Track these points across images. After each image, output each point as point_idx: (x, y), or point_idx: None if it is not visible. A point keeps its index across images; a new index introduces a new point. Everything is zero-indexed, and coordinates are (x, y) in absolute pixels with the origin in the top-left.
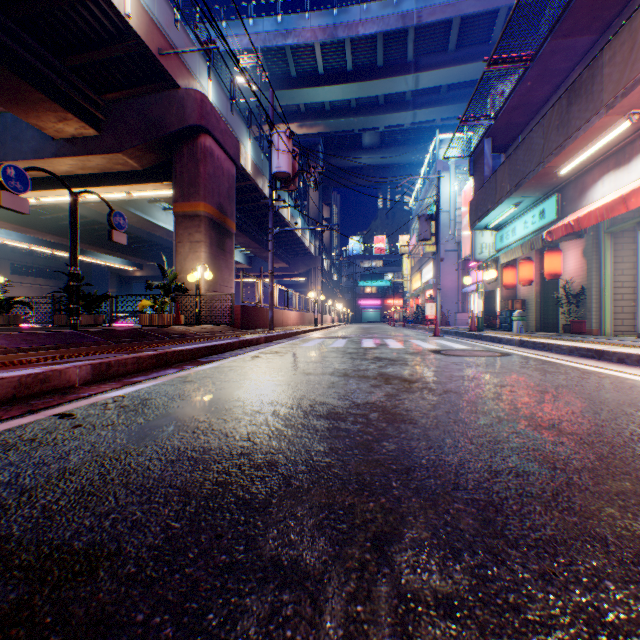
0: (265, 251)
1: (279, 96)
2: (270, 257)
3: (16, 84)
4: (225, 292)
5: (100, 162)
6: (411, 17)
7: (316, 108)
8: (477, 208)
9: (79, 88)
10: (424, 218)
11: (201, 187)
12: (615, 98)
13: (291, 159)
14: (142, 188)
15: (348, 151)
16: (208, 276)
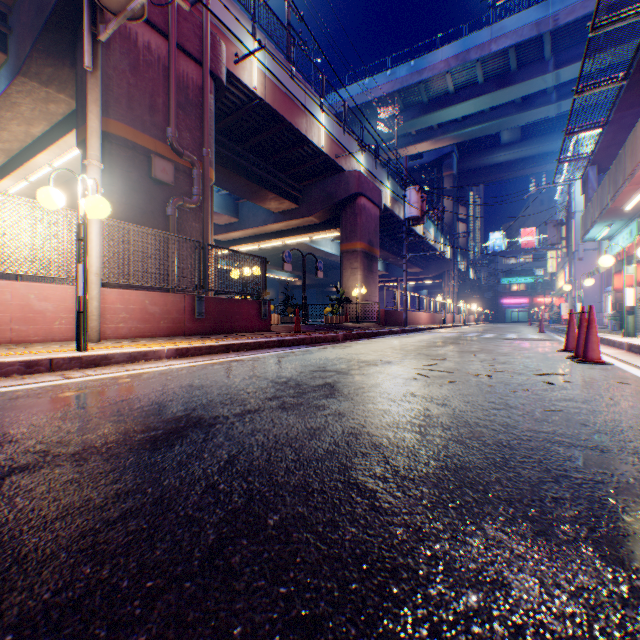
0: (400, 260)
1: (412, 124)
2: (404, 275)
3: (265, 194)
4: (372, 300)
5: (297, 222)
6: (545, 23)
7: (448, 123)
8: (583, 225)
9: (289, 184)
10: (551, 224)
11: (357, 232)
12: (627, 178)
13: (419, 205)
14: (319, 234)
15: (484, 151)
16: (363, 291)
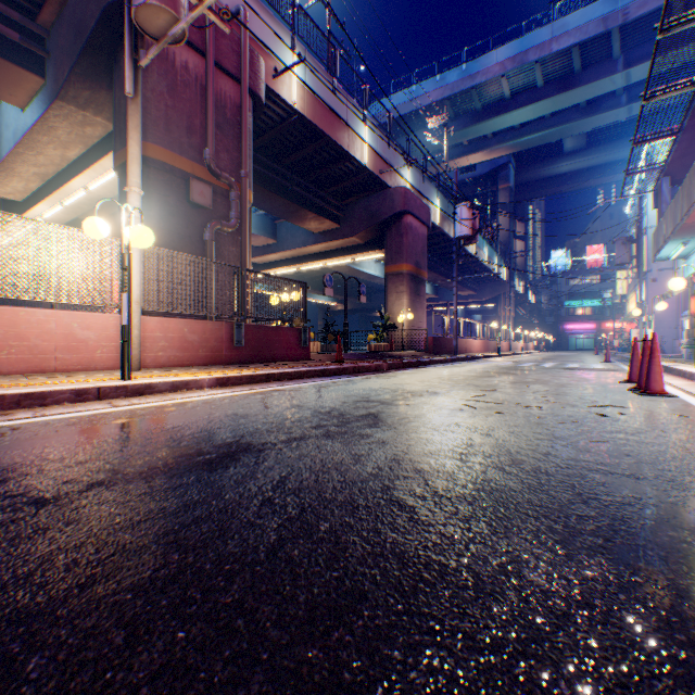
0: (450, 282)
1: (464, 134)
2: (454, 299)
3: (304, 213)
4: (419, 326)
5: (338, 243)
6: (613, 18)
7: (504, 131)
8: (655, 242)
9: (330, 202)
10: (620, 242)
11: (403, 253)
12: None
13: (471, 223)
14: (362, 255)
15: (544, 161)
16: (409, 317)
